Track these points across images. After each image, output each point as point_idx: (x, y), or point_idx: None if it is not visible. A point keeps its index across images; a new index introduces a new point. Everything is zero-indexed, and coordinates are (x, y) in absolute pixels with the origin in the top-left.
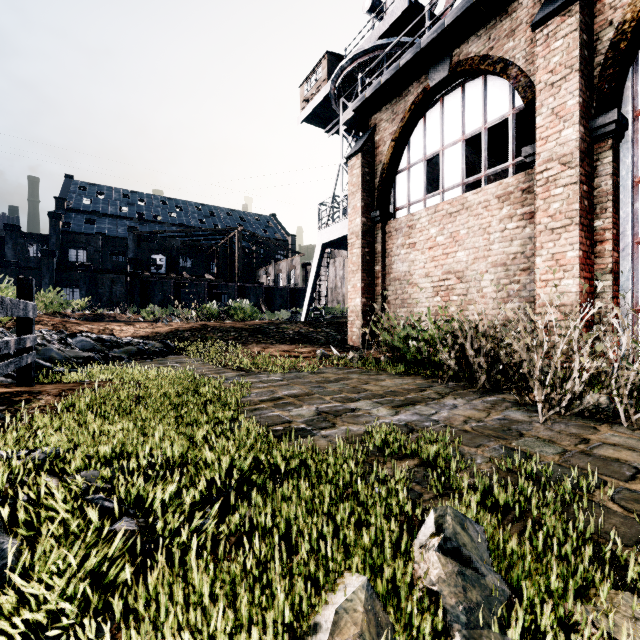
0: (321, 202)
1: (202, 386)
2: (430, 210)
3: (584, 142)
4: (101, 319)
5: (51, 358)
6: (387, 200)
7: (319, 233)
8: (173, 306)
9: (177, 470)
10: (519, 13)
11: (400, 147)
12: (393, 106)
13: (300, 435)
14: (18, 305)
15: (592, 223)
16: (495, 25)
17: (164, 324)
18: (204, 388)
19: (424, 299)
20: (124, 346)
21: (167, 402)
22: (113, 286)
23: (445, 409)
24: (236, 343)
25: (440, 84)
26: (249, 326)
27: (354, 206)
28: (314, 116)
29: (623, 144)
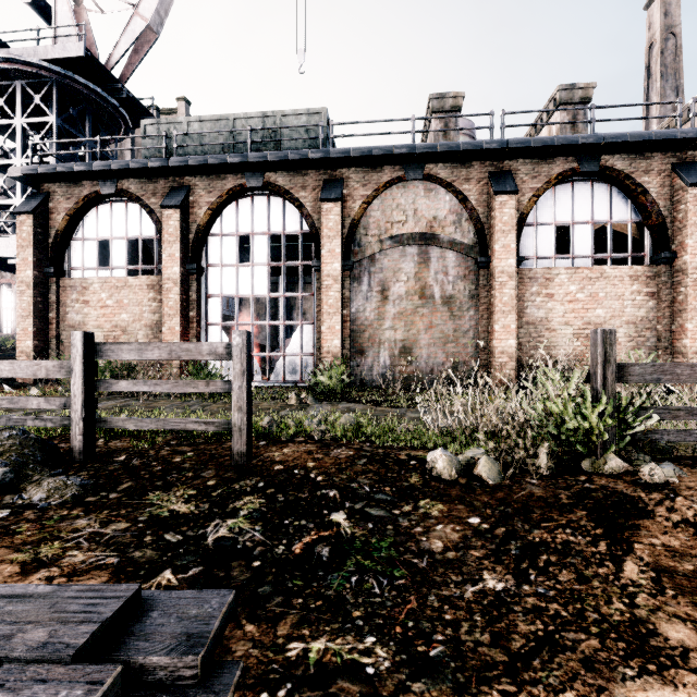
0: None
1: None
2: (102, 280)
3: (184, 275)
4: None
5: None
6: (62, 259)
7: None
8: None
9: None
10: (158, 186)
11: (75, 222)
12: (68, 187)
13: None
14: None
15: (189, 313)
16: (145, 183)
17: None
18: None
19: None
20: None
21: None
22: None
23: (101, 404)
24: None
25: (110, 195)
26: None
27: (25, 258)
28: None
29: (203, 278)
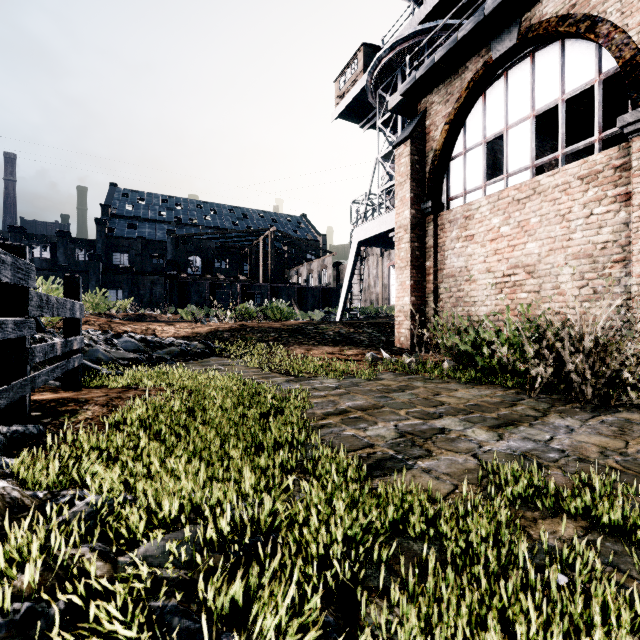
0: (353, 200)
1: (257, 395)
2: (492, 198)
3: None
4: (143, 319)
5: (98, 359)
6: (439, 190)
7: (355, 231)
8: (209, 306)
9: (269, 538)
10: None
11: (455, 131)
12: (447, 86)
13: (393, 467)
14: (65, 304)
15: None
16: None
17: (203, 324)
18: (259, 398)
19: (484, 297)
20: (167, 347)
21: (225, 417)
22: (153, 287)
23: (561, 433)
24: (277, 344)
25: (505, 55)
26: (287, 326)
27: (402, 197)
28: (349, 111)
29: None
